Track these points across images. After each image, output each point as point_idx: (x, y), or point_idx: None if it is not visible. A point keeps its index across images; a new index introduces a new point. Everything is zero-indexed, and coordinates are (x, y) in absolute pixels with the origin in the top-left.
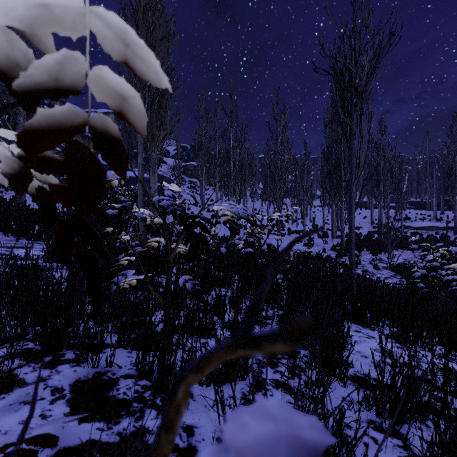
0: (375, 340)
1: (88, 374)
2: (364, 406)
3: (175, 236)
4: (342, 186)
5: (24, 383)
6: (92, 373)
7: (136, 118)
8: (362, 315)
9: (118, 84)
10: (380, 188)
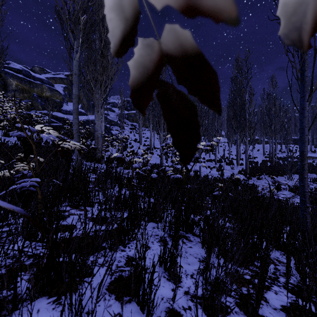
0: None
1: None
2: None
3: (115, 163)
4: (247, 125)
5: None
6: None
7: None
8: None
9: None
10: (272, 128)
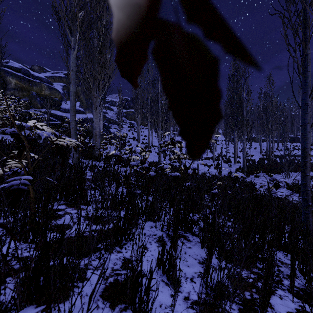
0: None
1: None
2: None
3: (113, 161)
4: (244, 123)
5: None
6: None
7: None
8: None
9: None
10: (269, 126)
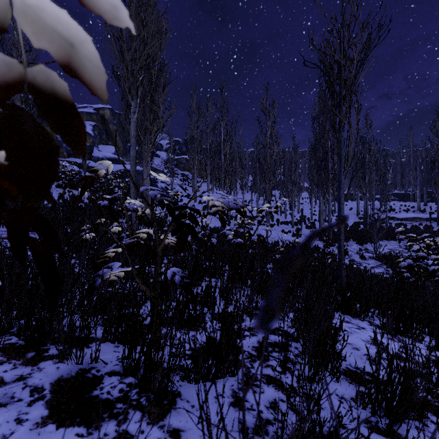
0: (366, 331)
1: (71, 371)
2: (358, 403)
3: (167, 227)
4: (329, 179)
5: (2, 382)
6: (75, 370)
7: (91, 74)
8: (351, 306)
9: (60, 21)
10: (365, 181)
